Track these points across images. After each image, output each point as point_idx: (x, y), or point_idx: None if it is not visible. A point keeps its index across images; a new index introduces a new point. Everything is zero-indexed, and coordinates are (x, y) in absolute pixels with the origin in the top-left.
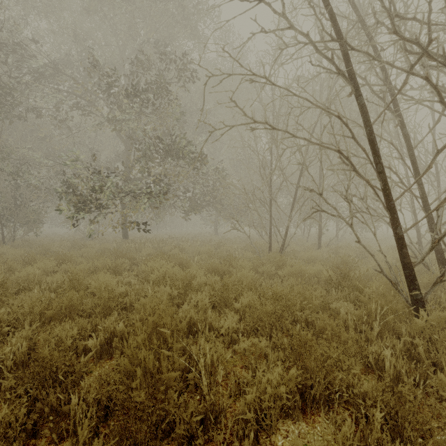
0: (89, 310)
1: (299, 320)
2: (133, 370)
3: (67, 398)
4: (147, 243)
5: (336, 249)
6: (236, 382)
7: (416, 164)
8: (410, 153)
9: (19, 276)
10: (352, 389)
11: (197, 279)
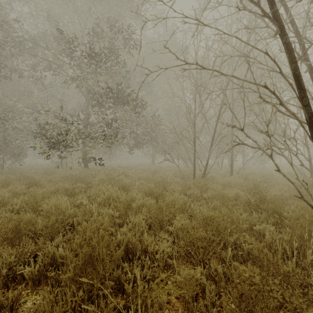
0: (38, 231)
1: (228, 243)
2: None
3: None
4: (101, 171)
5: (245, 176)
6: None
7: None
8: None
9: None
10: None
11: (136, 201)
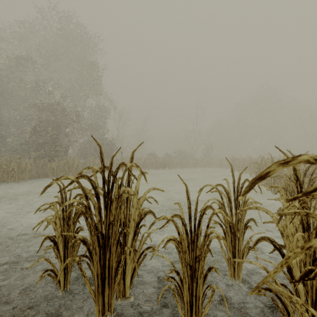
0: None
1: None
2: None
3: None
4: None
5: None
6: None
7: None
8: None
9: None
10: None
11: None
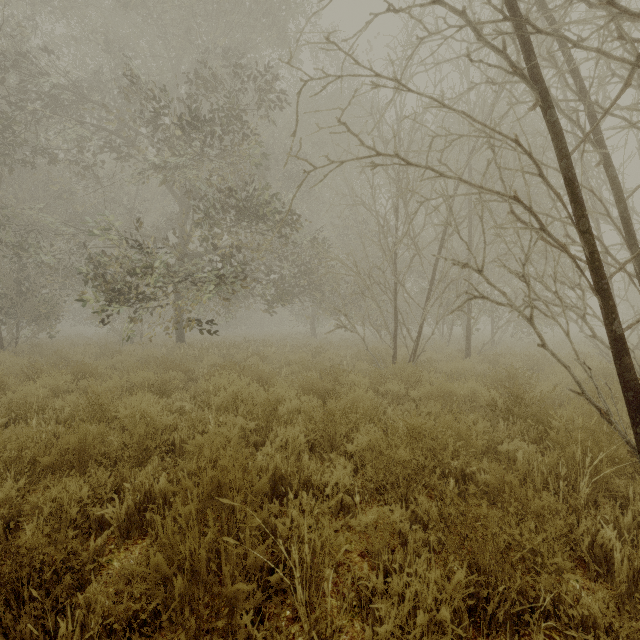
0: (114, 454)
1: (451, 472)
2: (172, 574)
3: (54, 622)
4: (212, 348)
5: (494, 358)
6: (354, 586)
7: (630, 223)
8: (620, 207)
9: (14, 398)
10: (565, 608)
11: (286, 403)
